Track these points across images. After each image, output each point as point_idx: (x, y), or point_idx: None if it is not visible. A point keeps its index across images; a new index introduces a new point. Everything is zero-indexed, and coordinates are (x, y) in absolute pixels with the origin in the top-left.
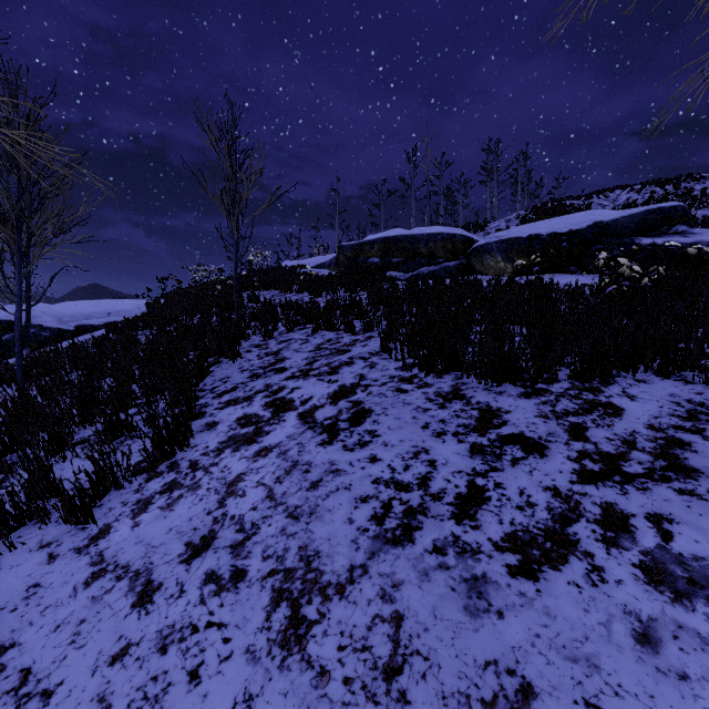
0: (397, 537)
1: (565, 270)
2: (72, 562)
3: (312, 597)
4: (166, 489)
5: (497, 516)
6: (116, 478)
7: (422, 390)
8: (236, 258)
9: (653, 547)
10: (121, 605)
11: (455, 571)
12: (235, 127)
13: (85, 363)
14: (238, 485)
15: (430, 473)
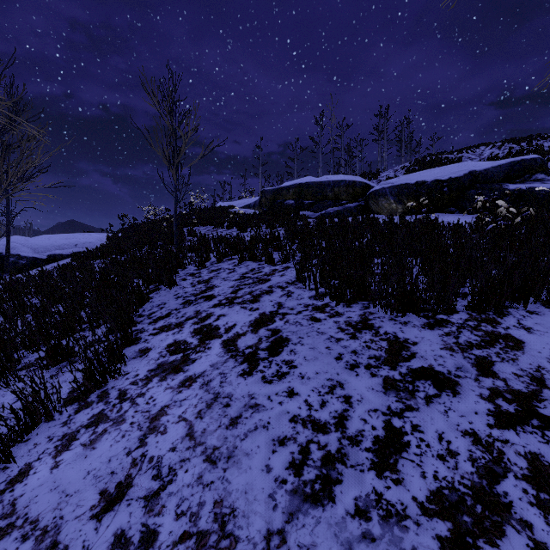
0: (316, 493)
1: (446, 210)
2: None
3: None
4: (92, 422)
5: (419, 468)
6: (47, 409)
7: (334, 319)
8: (176, 200)
9: None
10: None
11: (382, 544)
12: (175, 92)
13: (44, 290)
14: (161, 420)
15: (346, 411)
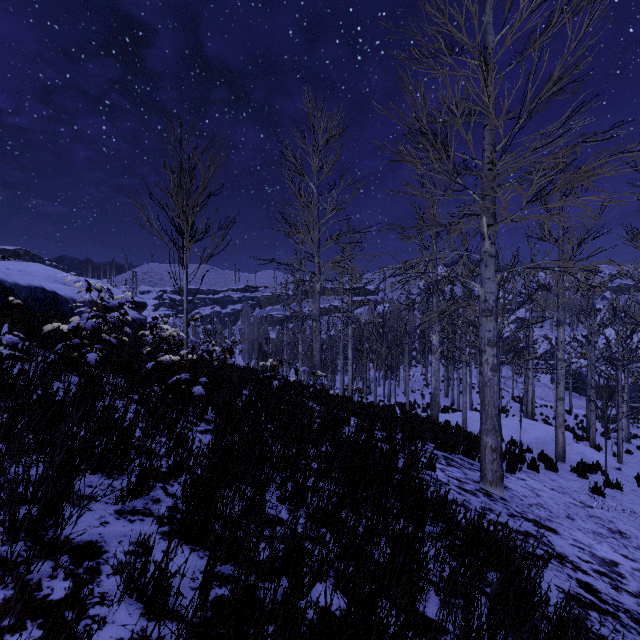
0: None
1: None
2: None
3: None
4: None
5: None
6: None
7: None
8: None
9: (604, 569)
10: None
11: None
12: None
13: None
14: None
15: None
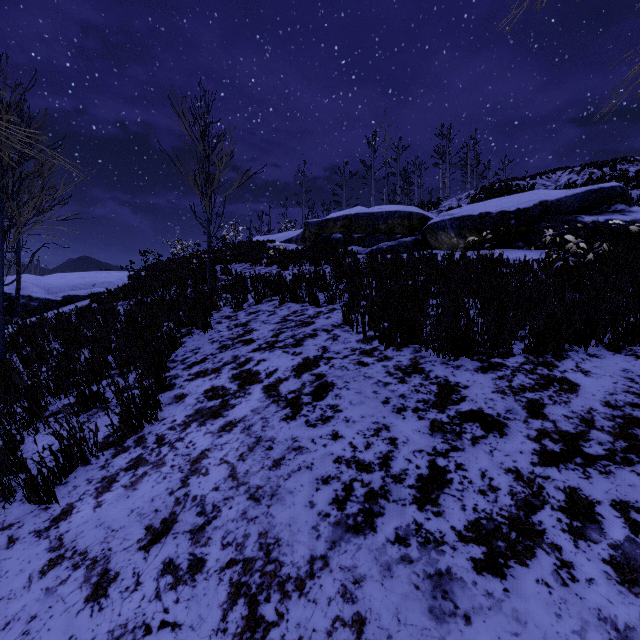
0: (358, 524)
1: (513, 246)
2: (31, 546)
3: (271, 593)
4: (131, 465)
5: (460, 501)
6: (83, 453)
7: (382, 363)
8: (209, 235)
9: (622, 540)
10: (74, 599)
11: (419, 565)
12: (208, 113)
13: (66, 334)
14: (202, 463)
15: (391, 452)
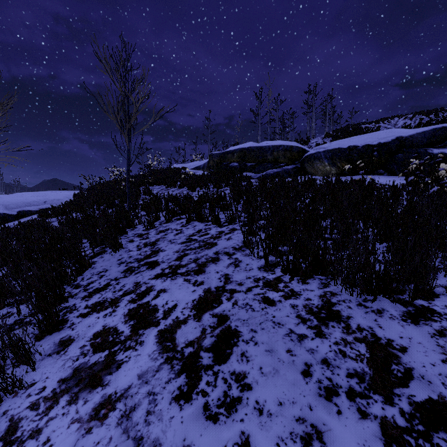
0: None
1: (375, 172)
2: None
3: None
4: None
5: None
6: None
7: (290, 302)
8: (128, 163)
9: None
10: None
11: None
12: (127, 61)
13: None
14: None
15: None
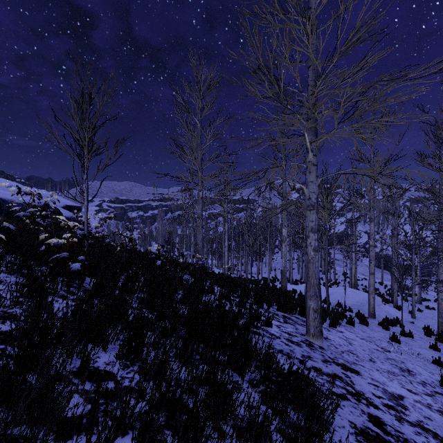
0: None
1: None
2: None
3: None
4: None
5: None
6: None
7: None
8: None
9: (392, 403)
10: None
11: None
12: None
13: None
14: None
15: None
